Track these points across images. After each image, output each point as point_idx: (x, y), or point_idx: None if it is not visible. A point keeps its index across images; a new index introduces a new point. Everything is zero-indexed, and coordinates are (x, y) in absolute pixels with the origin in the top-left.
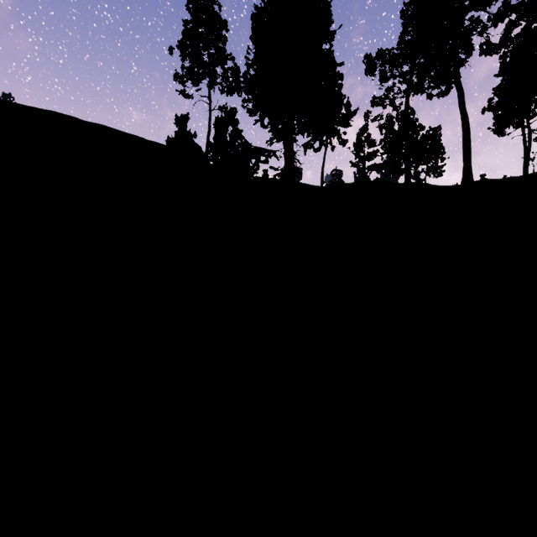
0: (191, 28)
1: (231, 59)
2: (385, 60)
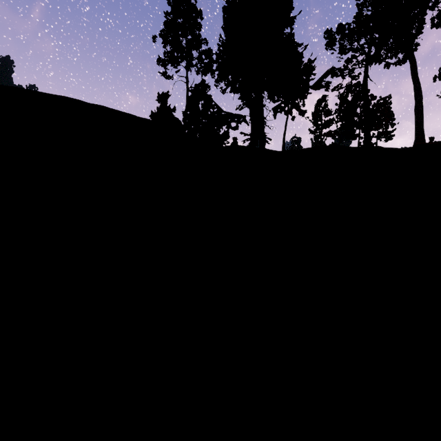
0: (171, 19)
1: (205, 43)
2: (345, 34)
